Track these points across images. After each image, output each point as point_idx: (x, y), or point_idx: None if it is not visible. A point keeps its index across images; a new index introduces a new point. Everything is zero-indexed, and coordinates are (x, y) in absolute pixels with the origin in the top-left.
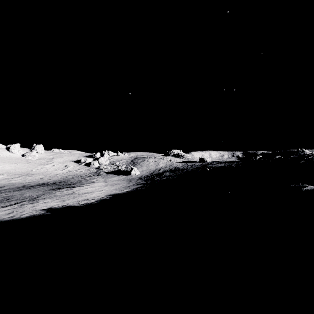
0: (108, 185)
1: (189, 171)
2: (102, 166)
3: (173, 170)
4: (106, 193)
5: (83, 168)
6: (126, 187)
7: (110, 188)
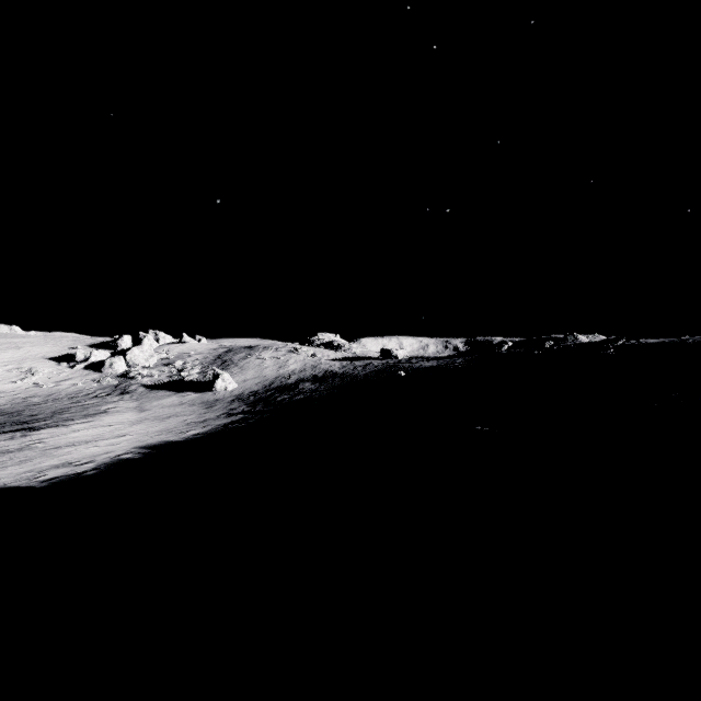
0: (147, 420)
1: (358, 380)
2: (136, 370)
3: (322, 376)
4: (134, 442)
5: (81, 376)
6: (198, 423)
7: (149, 426)
